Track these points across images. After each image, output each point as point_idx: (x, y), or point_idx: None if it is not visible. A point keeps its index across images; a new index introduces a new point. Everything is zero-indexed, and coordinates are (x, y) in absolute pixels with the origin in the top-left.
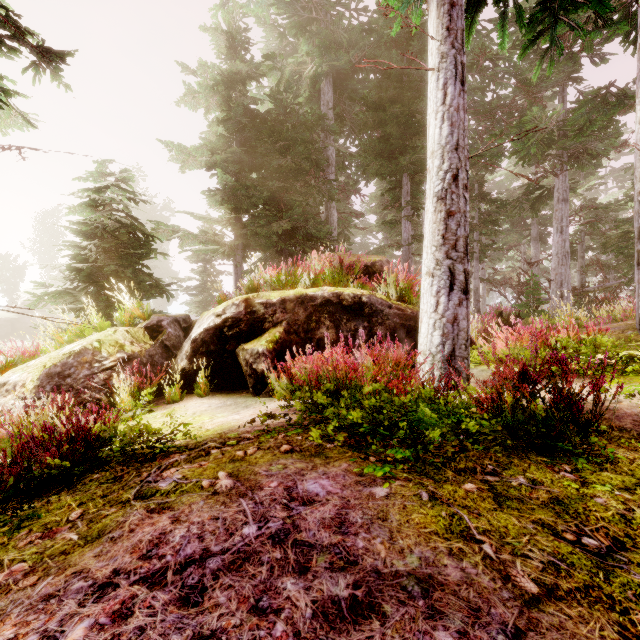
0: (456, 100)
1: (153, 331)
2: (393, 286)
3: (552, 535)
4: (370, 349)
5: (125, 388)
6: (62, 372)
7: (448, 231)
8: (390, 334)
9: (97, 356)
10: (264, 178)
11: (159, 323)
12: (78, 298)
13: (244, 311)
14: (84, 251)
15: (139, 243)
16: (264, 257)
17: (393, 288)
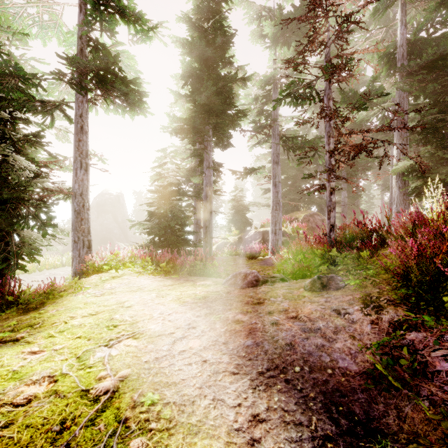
0: (273, 190)
1: (239, 238)
2: (289, 228)
3: (230, 260)
4: (267, 246)
5: (227, 250)
6: (219, 246)
7: (271, 220)
8: (286, 242)
9: (225, 243)
10: (286, 178)
11: (240, 236)
12: (229, 227)
13: (253, 234)
14: (231, 213)
15: (244, 209)
16: (286, 209)
17: (289, 228)
